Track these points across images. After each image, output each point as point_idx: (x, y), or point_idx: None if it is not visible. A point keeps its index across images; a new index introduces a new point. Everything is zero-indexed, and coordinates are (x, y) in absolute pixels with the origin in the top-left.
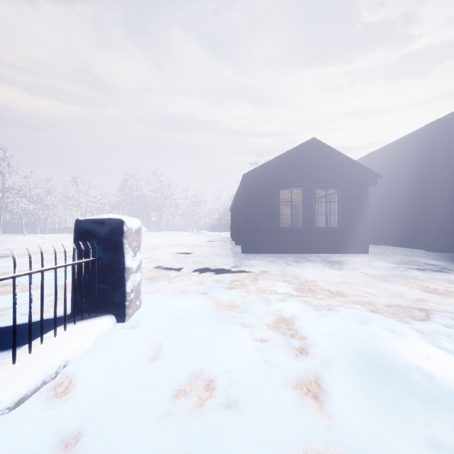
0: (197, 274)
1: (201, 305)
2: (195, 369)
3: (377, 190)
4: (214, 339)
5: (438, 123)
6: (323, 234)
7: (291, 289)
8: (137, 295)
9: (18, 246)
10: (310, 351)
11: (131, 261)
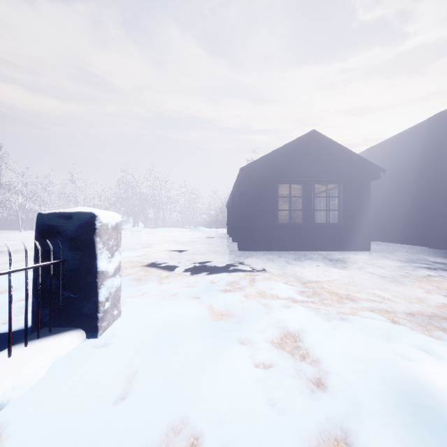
0: (190, 274)
1: (191, 314)
2: (175, 418)
3: (377, 185)
4: (204, 365)
5: (442, 115)
6: (323, 230)
7: (294, 293)
8: (114, 303)
9: (10, 243)
10: (328, 384)
11: (106, 263)
